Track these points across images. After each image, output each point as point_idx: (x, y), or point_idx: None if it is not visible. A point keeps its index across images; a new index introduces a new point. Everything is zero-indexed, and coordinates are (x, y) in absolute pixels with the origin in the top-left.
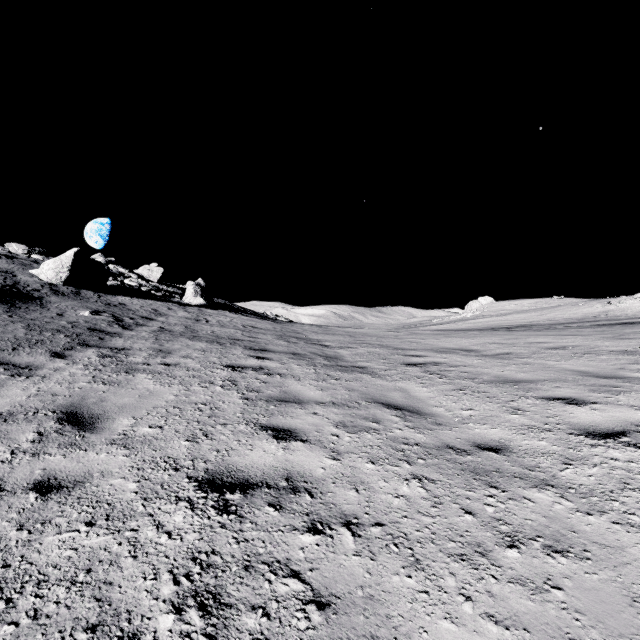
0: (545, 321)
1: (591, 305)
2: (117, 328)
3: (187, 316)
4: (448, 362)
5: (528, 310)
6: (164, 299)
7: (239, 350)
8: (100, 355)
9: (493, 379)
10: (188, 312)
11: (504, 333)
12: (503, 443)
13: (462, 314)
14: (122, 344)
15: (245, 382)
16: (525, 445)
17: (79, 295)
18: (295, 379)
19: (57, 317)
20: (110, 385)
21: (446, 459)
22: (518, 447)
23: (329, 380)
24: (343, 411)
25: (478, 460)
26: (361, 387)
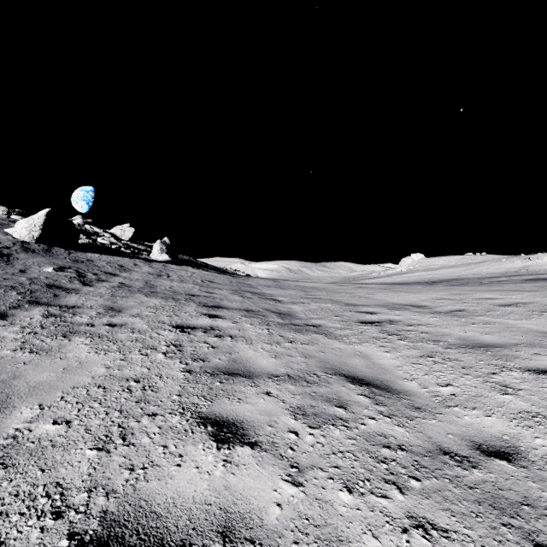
0: (472, 275)
1: (512, 261)
2: (77, 284)
3: (150, 271)
4: (404, 320)
5: (455, 265)
6: (132, 256)
7: (192, 307)
8: (45, 314)
9: (459, 342)
10: (152, 268)
11: (446, 288)
12: (509, 442)
13: (397, 269)
14: (74, 301)
15: (192, 347)
16: (541, 447)
17: (49, 252)
18: (247, 342)
19: (18, 273)
20: (37, 353)
21: (448, 478)
22: (533, 451)
23: (283, 343)
24: (301, 389)
25: (491, 478)
26: (318, 352)
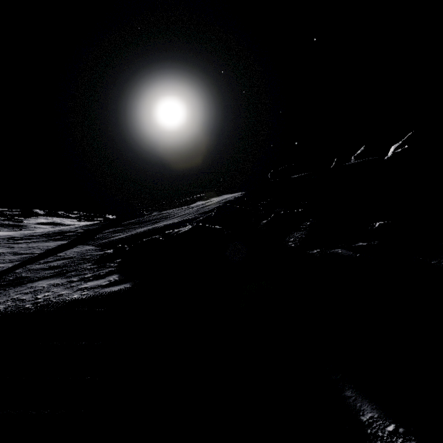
0: None
1: None
2: None
3: None
4: None
5: None
6: None
7: None
8: None
9: None
10: None
11: None
12: None
13: None
14: None
15: None
16: None
17: None
18: None
19: None
20: None
21: None
22: None
23: None
24: None
25: None
26: None
